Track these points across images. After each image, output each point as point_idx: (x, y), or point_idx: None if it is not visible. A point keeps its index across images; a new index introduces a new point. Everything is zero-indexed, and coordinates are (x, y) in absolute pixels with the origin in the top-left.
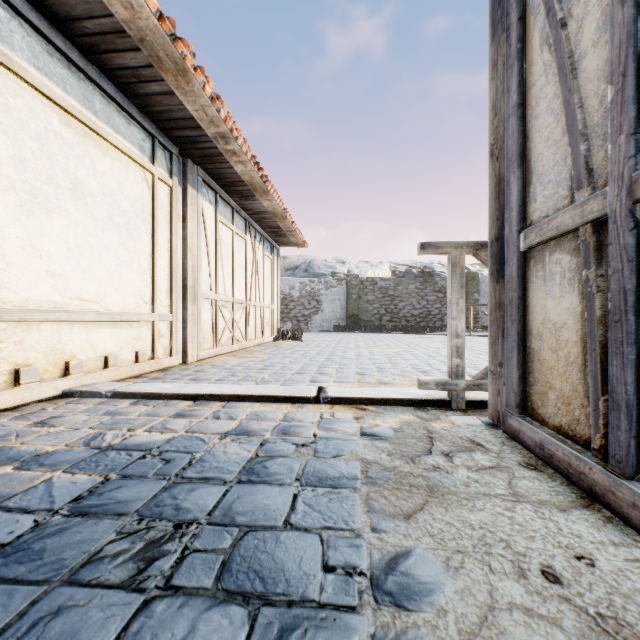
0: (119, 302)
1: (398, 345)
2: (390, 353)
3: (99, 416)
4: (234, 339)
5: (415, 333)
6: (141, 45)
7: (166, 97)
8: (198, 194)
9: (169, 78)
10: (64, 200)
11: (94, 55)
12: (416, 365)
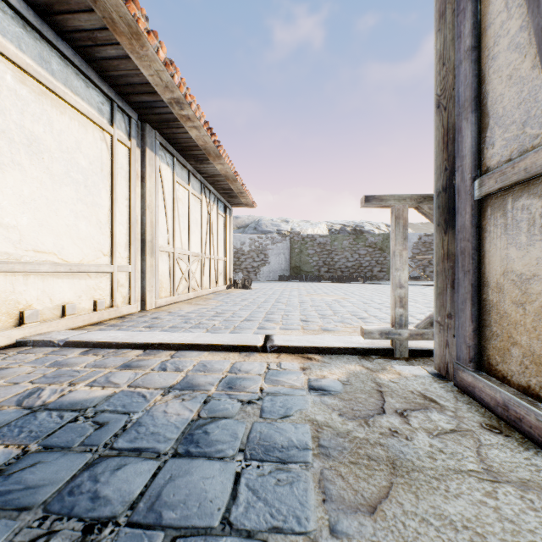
0: (77, 254)
1: (336, 293)
2: (329, 300)
3: (44, 368)
4: (190, 288)
5: (349, 282)
6: (94, 6)
7: (122, 61)
8: (156, 156)
9: (124, 41)
10: (18, 154)
11: (50, 16)
12: (354, 312)
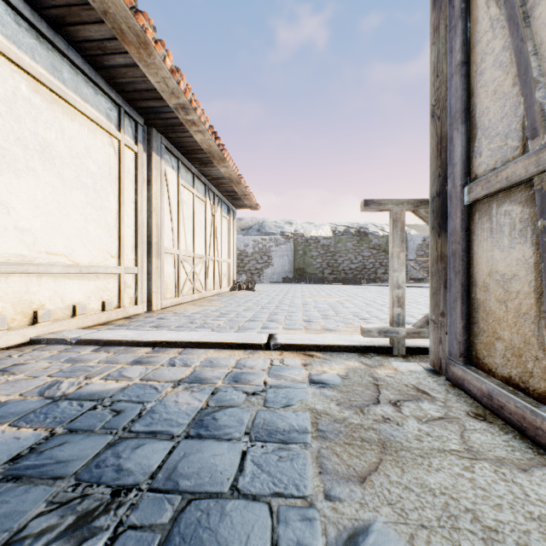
0: (87, 256)
1: (339, 295)
2: (332, 302)
3: (60, 363)
4: (195, 289)
5: (353, 284)
6: (104, 17)
7: (130, 69)
8: (162, 160)
9: (132, 50)
10: (32, 161)
11: (61, 27)
12: (356, 313)
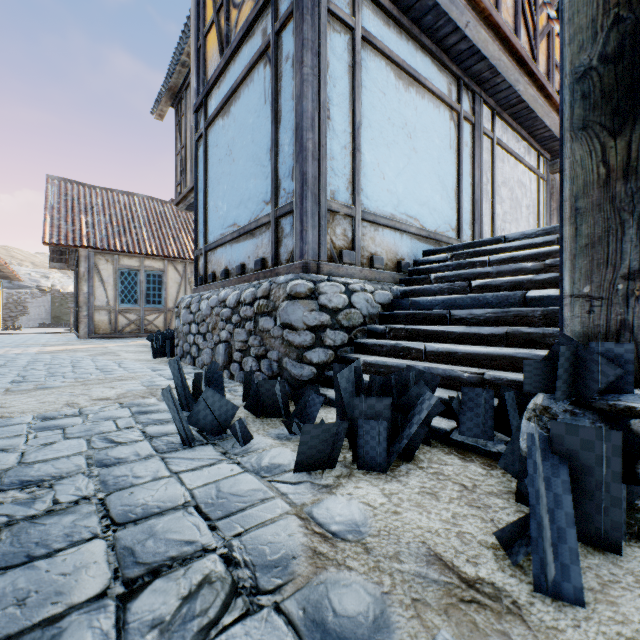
0: None
1: None
2: None
3: None
4: None
5: None
6: None
7: None
8: None
9: None
10: None
11: None
12: None
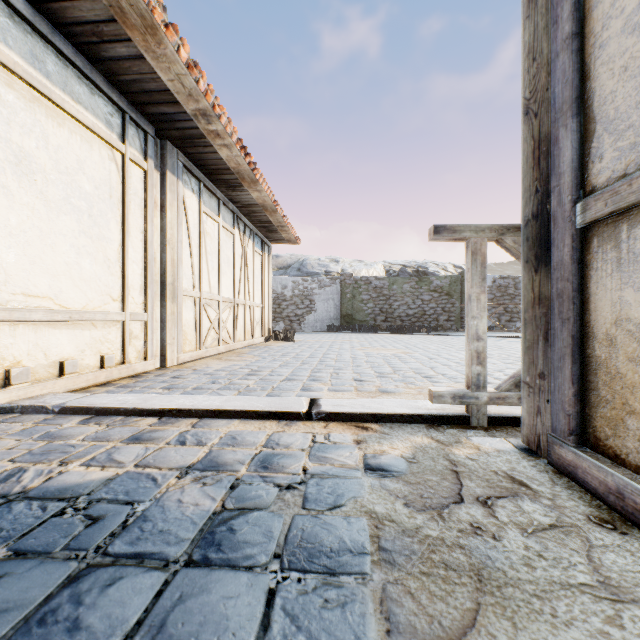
0: (79, 299)
1: (395, 346)
2: (388, 355)
3: (31, 441)
4: (220, 340)
5: (411, 333)
6: None
7: (135, 63)
8: (178, 181)
9: (136, 37)
10: (4, 175)
11: (43, 4)
12: (418, 369)
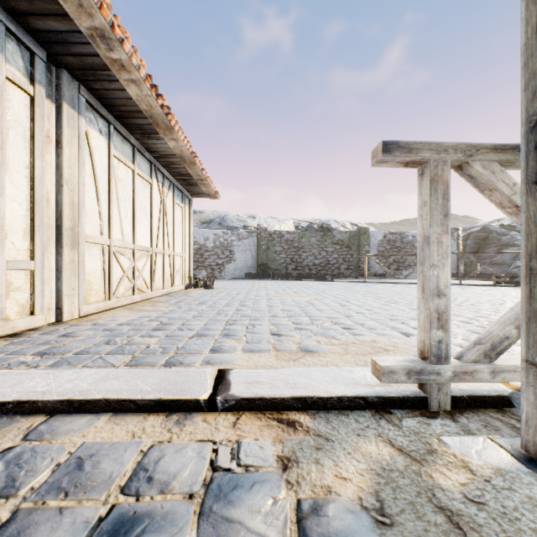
0: None
1: (307, 292)
2: (302, 302)
3: None
4: (135, 289)
5: (318, 280)
6: None
7: None
8: (80, 117)
9: None
10: None
11: None
12: (335, 318)
